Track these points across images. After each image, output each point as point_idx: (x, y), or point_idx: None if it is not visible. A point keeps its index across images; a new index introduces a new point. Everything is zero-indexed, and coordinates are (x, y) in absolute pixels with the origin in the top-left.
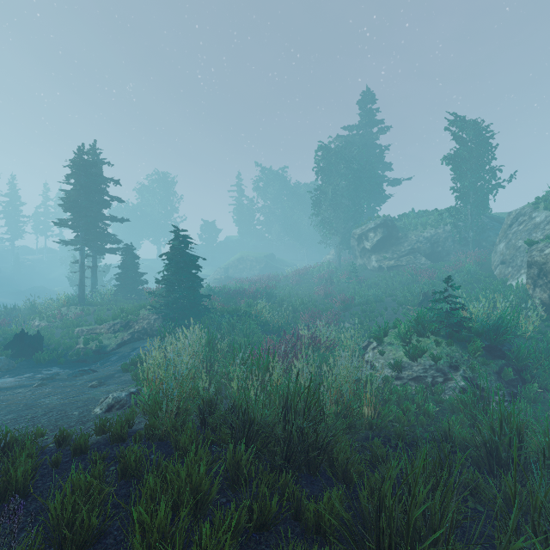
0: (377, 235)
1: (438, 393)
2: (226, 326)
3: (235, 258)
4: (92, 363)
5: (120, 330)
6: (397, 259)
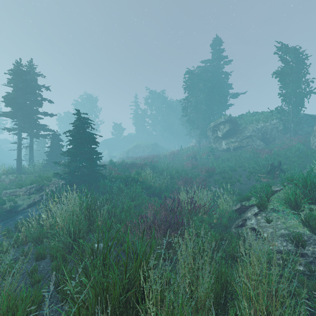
0: (226, 127)
1: None
2: (116, 190)
3: (133, 145)
4: None
5: (34, 192)
6: (240, 143)
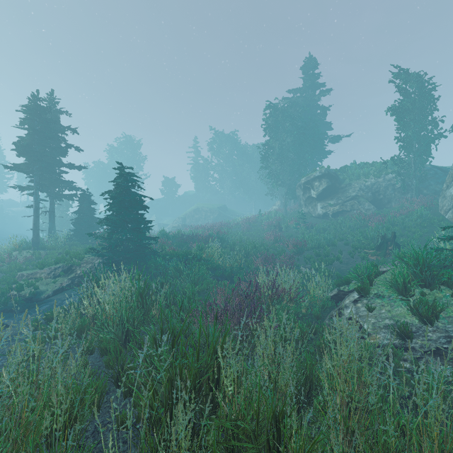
0: (322, 184)
1: None
2: (172, 271)
3: (191, 209)
4: (18, 314)
5: (61, 275)
6: (342, 206)
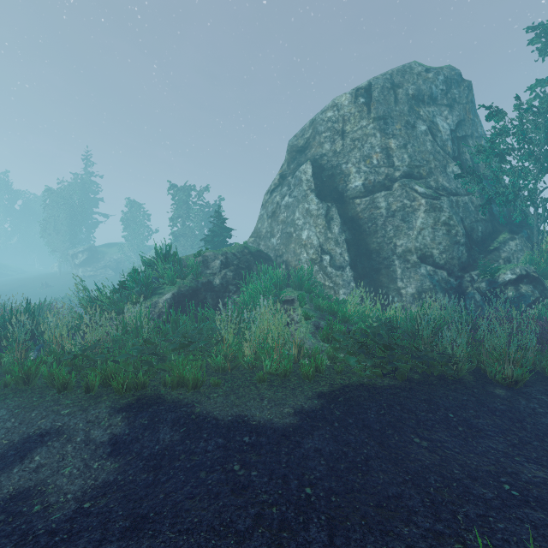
0: (84, 256)
1: None
2: None
3: None
4: None
5: None
6: (95, 271)
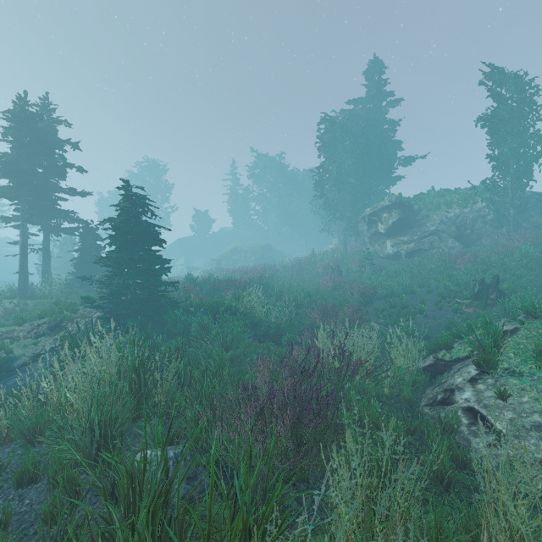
0: (393, 216)
1: None
2: (196, 329)
3: (228, 248)
4: None
5: (45, 333)
6: (418, 243)
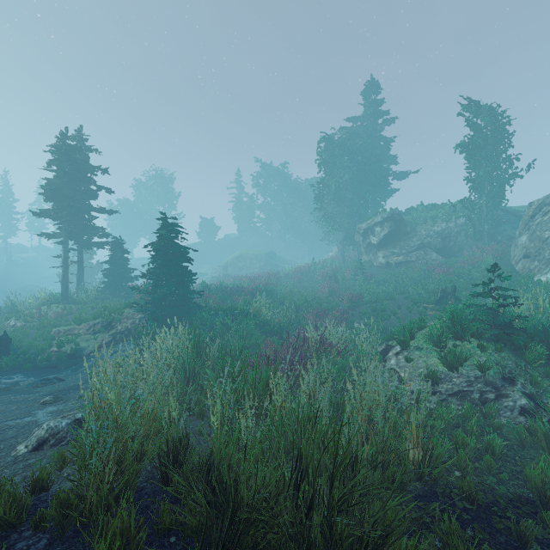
0: (384, 229)
1: (492, 414)
2: (220, 327)
3: (234, 255)
4: (63, 370)
5: (101, 331)
6: (406, 254)
